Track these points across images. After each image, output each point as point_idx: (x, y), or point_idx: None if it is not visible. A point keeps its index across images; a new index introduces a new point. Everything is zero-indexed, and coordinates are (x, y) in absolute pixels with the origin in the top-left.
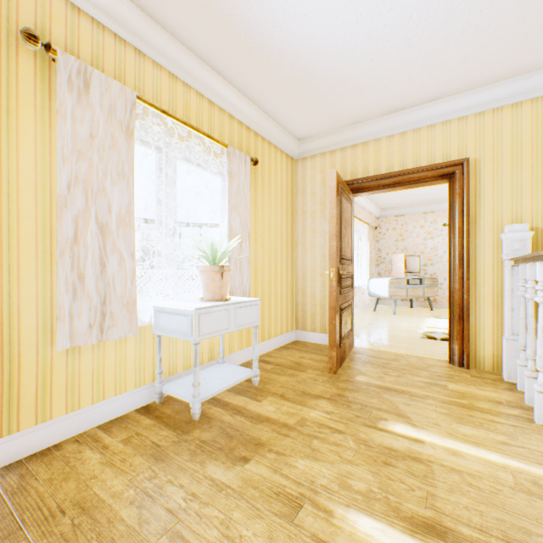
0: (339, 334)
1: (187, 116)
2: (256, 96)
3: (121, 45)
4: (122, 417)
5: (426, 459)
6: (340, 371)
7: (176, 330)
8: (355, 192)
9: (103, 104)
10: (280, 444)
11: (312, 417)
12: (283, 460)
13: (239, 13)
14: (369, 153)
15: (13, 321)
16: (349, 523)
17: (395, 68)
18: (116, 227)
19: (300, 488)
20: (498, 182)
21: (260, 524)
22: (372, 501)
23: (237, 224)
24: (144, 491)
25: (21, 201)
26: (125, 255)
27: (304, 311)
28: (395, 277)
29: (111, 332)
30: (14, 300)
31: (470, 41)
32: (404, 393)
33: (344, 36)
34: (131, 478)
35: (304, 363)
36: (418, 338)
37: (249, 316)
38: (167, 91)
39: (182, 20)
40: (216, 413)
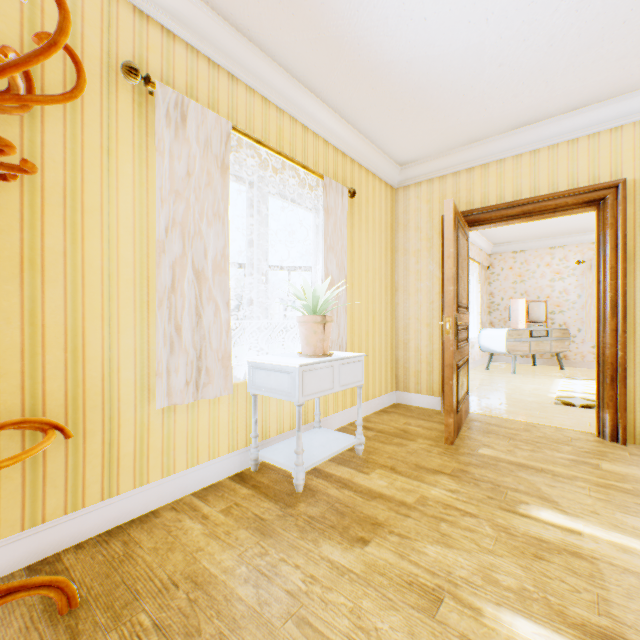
0: (456, 397)
1: (280, 145)
2: (355, 116)
3: (214, 70)
4: (216, 484)
5: (588, 555)
6: (458, 441)
7: (275, 389)
8: (472, 225)
9: (199, 138)
10: (401, 525)
11: (434, 495)
12: (409, 544)
13: (346, 23)
14: (489, 177)
15: (114, 377)
16: (504, 624)
17: (530, 72)
18: (212, 274)
19: (436, 578)
20: None
21: (396, 617)
22: (528, 601)
23: (333, 267)
24: (257, 569)
25: (120, 247)
26: (220, 305)
27: (406, 369)
28: (514, 327)
29: (207, 389)
30: (114, 354)
31: (633, 32)
32: (544, 472)
33: (468, 40)
34: (240, 553)
35: (411, 431)
36: (550, 403)
37: (353, 375)
38: (260, 118)
39: (280, 37)
40: (320, 485)
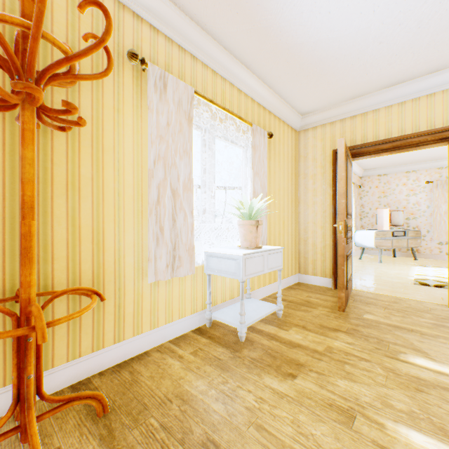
0: (346, 278)
1: (223, 103)
2: (273, 81)
3: (182, 53)
4: (184, 335)
5: None
6: (347, 309)
7: (224, 271)
8: (354, 156)
9: (174, 99)
10: (317, 366)
11: (336, 346)
12: (325, 379)
13: (273, 17)
14: (367, 122)
15: (121, 261)
16: (402, 435)
17: (402, 47)
18: (182, 192)
19: (348, 402)
20: None
21: (325, 427)
22: (417, 420)
23: (258, 186)
24: (222, 392)
25: (125, 174)
26: (187, 213)
27: (305, 258)
28: (380, 229)
29: (179, 270)
30: (121, 246)
31: None
32: (414, 331)
33: (359, 26)
34: (209, 381)
35: (312, 301)
36: (410, 284)
37: (275, 261)
38: (210, 84)
39: (226, 29)
40: (255, 337)
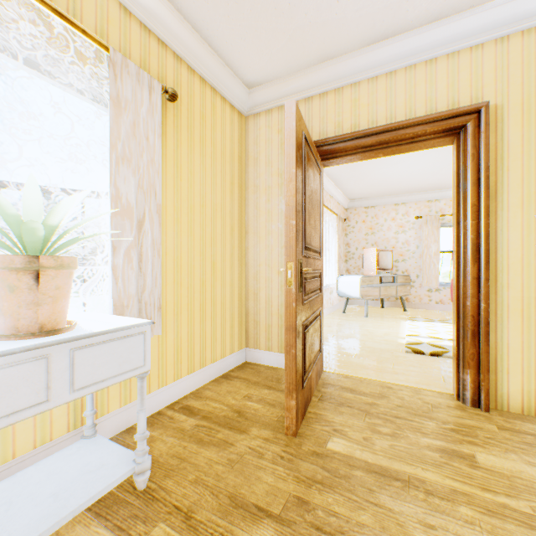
0: (302, 367)
1: None
2: None
3: None
4: None
5: None
6: (303, 427)
7: None
8: (325, 158)
9: None
10: None
11: None
12: None
13: None
14: (344, 103)
15: None
16: None
17: None
18: None
19: None
20: (530, 138)
21: None
22: None
23: (130, 187)
24: None
25: None
26: None
27: (256, 322)
28: (367, 274)
29: None
30: None
31: None
32: (414, 486)
33: None
34: None
35: (248, 411)
36: (402, 352)
37: (118, 361)
38: None
39: None
40: None
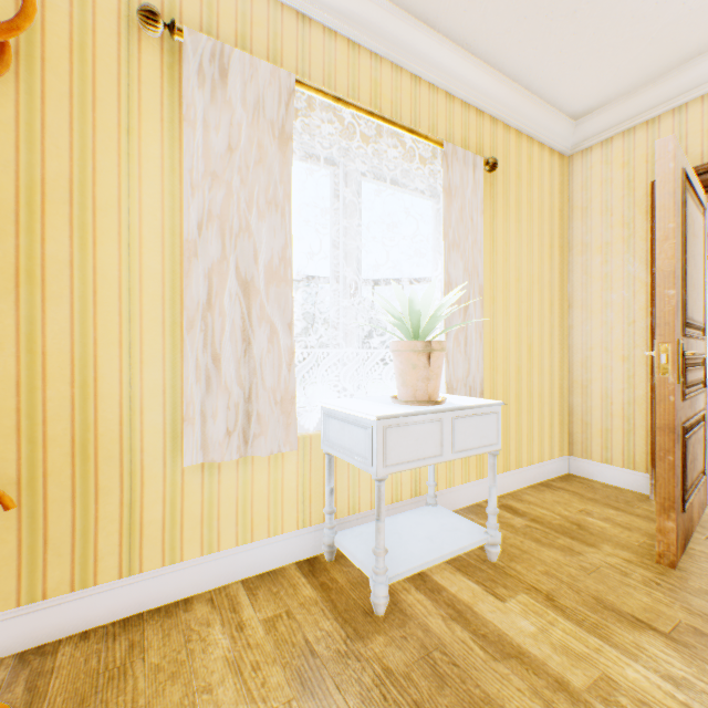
0: (681, 484)
1: (376, 105)
2: (493, 48)
3: (276, 11)
4: (276, 571)
5: None
6: (685, 562)
7: (349, 449)
8: None
9: (247, 99)
10: None
11: (631, 682)
12: None
13: None
14: None
15: (135, 420)
16: None
17: None
18: (264, 284)
19: None
20: None
21: None
22: None
23: (458, 272)
24: None
25: (144, 253)
26: (279, 327)
27: (585, 424)
28: None
29: (258, 443)
30: (136, 391)
31: None
32: None
33: None
34: None
35: (590, 526)
36: None
37: (479, 434)
38: (344, 70)
39: None
40: (417, 606)
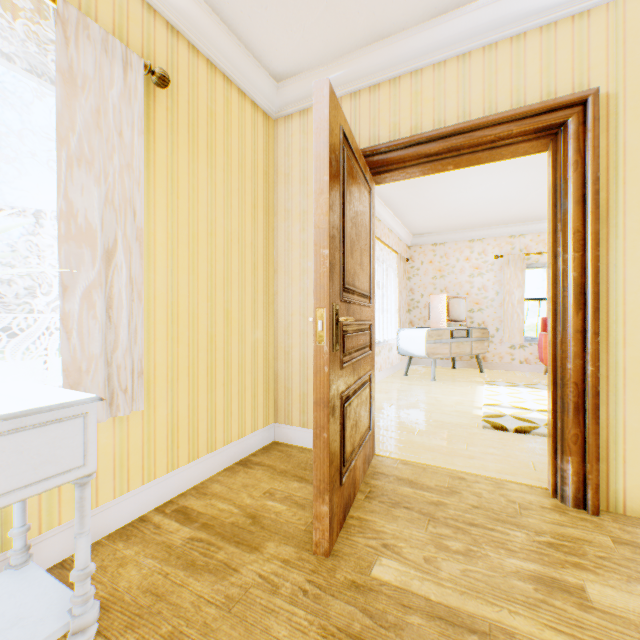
0: (340, 456)
1: None
2: None
3: None
4: None
5: None
6: (341, 541)
7: None
8: (377, 171)
9: None
10: None
11: None
12: None
13: None
14: (402, 97)
15: None
16: None
17: None
18: None
19: None
20: None
21: None
22: None
23: (92, 201)
24: None
25: None
26: None
27: (288, 390)
28: (434, 327)
29: None
30: None
31: None
32: None
33: None
34: None
35: (267, 516)
36: (478, 427)
37: (32, 462)
38: None
39: None
40: None
